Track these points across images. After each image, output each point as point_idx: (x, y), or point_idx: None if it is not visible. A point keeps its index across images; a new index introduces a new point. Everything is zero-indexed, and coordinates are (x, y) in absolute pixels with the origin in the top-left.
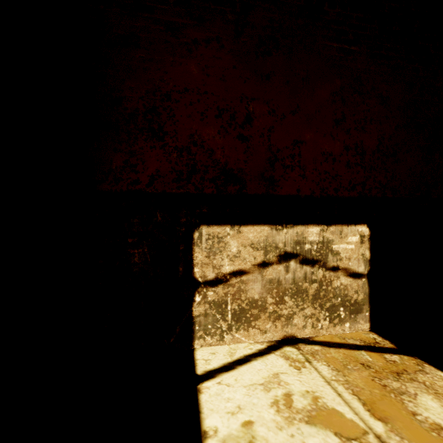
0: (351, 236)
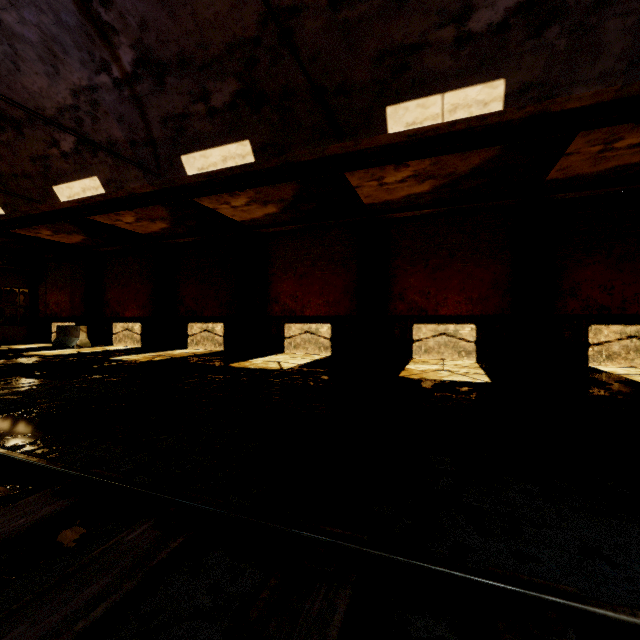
0: None
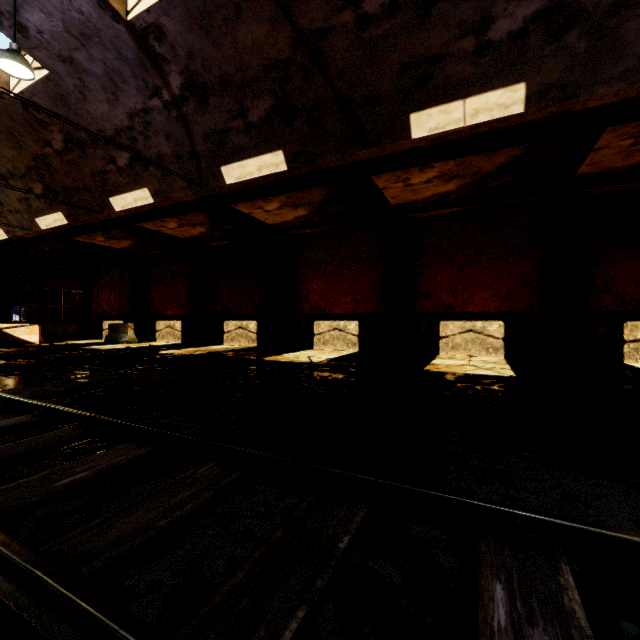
0: None
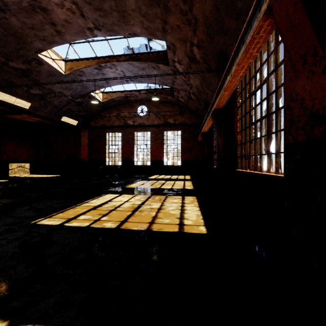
0: (27, 164)
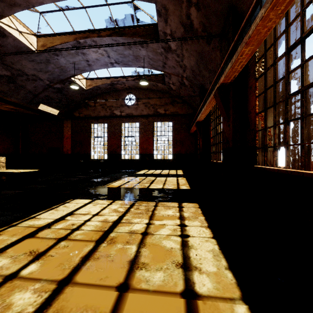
0: (3, 158)
